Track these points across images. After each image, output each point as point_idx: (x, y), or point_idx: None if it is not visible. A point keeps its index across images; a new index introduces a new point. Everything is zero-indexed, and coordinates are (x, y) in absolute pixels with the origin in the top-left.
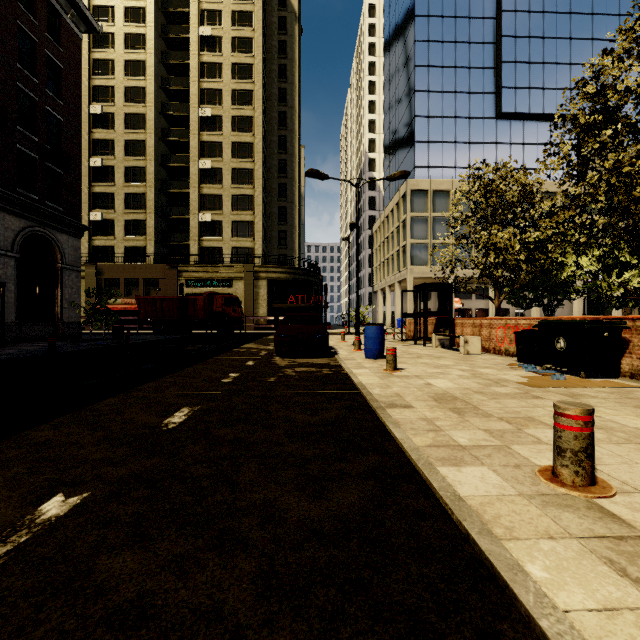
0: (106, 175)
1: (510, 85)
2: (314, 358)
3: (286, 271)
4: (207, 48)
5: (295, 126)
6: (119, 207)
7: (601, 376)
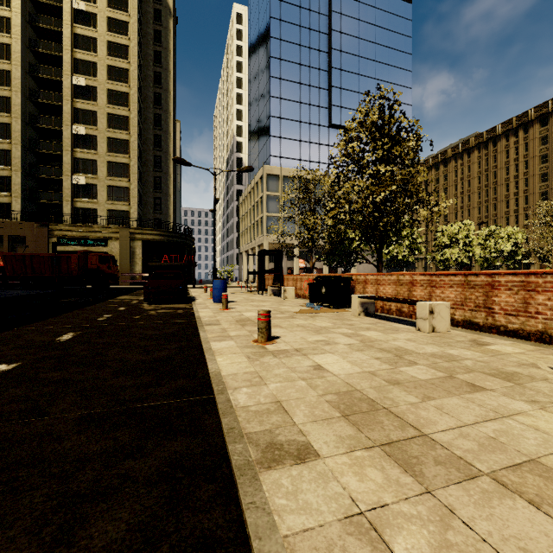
0: None
1: (337, 104)
2: (175, 304)
3: (161, 234)
4: (81, 21)
5: (170, 107)
6: None
7: (343, 308)
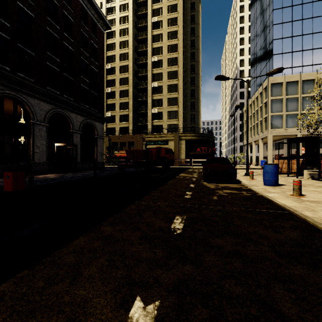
0: (112, 95)
1: None
2: (228, 184)
3: (195, 135)
4: (155, 27)
5: (199, 58)
6: (117, 109)
7: None
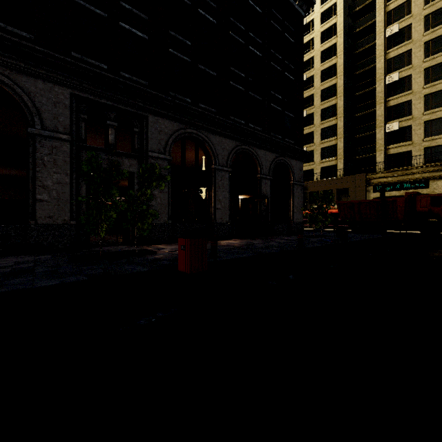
0: (308, 121)
1: None
2: None
3: None
4: None
5: None
6: (317, 140)
7: None
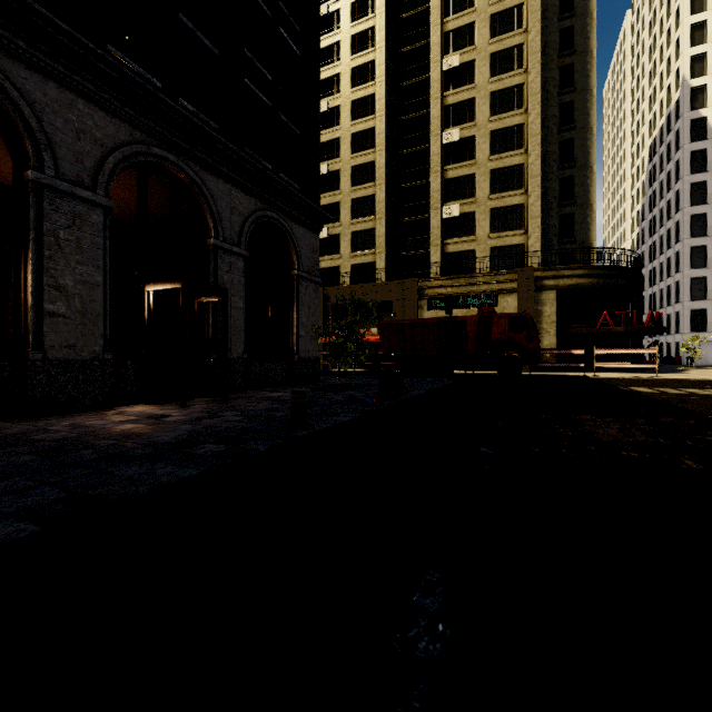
0: (332, 183)
1: None
2: None
3: (590, 273)
4: None
5: (590, 42)
6: (345, 218)
7: None
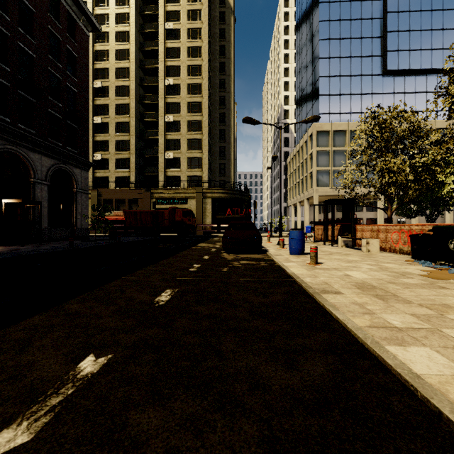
0: (103, 128)
1: (394, 49)
2: (251, 254)
3: (225, 192)
4: (170, 37)
5: (231, 89)
6: (112, 150)
7: None
